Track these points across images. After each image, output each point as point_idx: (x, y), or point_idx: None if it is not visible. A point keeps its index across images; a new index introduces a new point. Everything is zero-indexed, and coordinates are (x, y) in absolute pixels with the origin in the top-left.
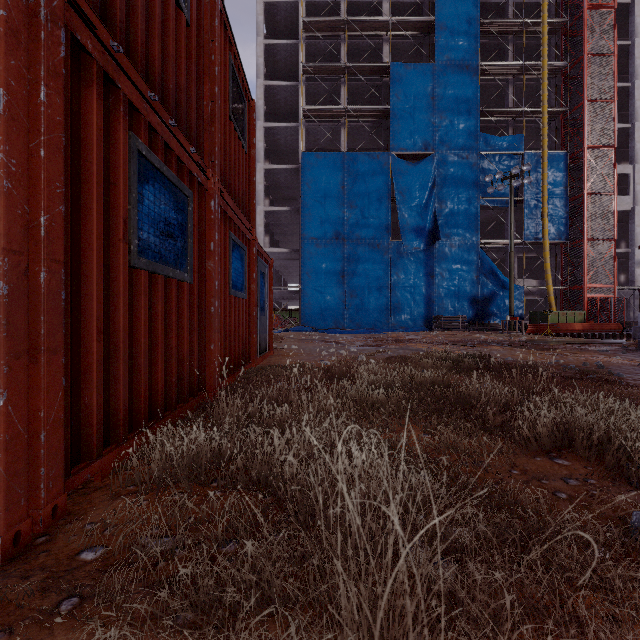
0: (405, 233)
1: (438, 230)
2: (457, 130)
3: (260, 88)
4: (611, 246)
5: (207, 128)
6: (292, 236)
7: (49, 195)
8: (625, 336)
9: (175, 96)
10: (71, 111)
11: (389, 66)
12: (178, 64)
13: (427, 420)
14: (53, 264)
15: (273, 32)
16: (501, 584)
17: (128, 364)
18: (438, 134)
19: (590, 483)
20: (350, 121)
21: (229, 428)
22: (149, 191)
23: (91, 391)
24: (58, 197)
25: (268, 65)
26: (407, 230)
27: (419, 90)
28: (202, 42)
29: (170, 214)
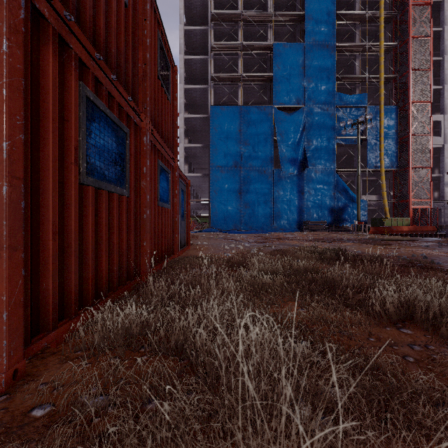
0: (283, 163)
1: (307, 161)
2: (320, 90)
3: (181, 61)
4: (428, 172)
5: (141, 83)
6: (204, 165)
7: (10, 126)
8: (438, 235)
9: (116, 58)
10: (31, 62)
11: (272, 45)
12: (119, 35)
13: (303, 298)
14: (14, 180)
15: (190, 21)
16: (376, 446)
17: (79, 257)
18: (307, 93)
19: (430, 349)
20: (245, 84)
21: (156, 305)
22: (95, 127)
23: (48, 278)
24: (18, 127)
25: (187, 44)
26: (285, 161)
27: (293, 62)
28: (137, 20)
29: (112, 145)
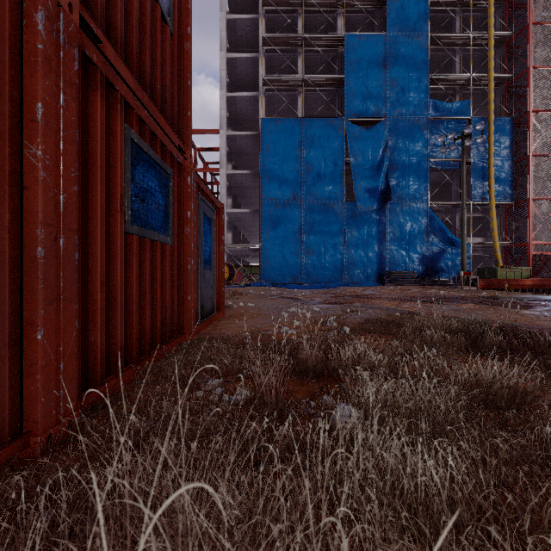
0: (359, 194)
1: (390, 191)
2: (408, 97)
3: (223, 60)
4: None
5: None
6: (253, 199)
7: None
8: None
9: None
10: None
11: (343, 37)
12: None
13: None
14: None
15: (235, 10)
16: None
17: None
18: (390, 100)
19: None
20: (306, 92)
21: None
22: None
23: None
24: None
25: (231, 40)
26: (360, 191)
27: (372, 59)
28: None
29: None
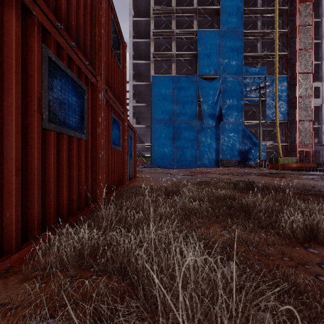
0: (205, 117)
1: (222, 116)
2: (232, 64)
3: (131, 43)
4: (311, 124)
5: (97, 52)
6: (147, 119)
7: None
8: (318, 170)
9: (76, 30)
10: None
11: (197, 31)
12: (78, 12)
13: (225, 221)
14: None
15: (137, 14)
16: None
17: (42, 189)
18: (222, 66)
19: None
20: (177, 60)
21: (106, 227)
22: (57, 83)
23: (11, 208)
24: None
25: (135, 31)
26: (206, 116)
27: (212, 44)
28: (94, 3)
29: (72, 99)
